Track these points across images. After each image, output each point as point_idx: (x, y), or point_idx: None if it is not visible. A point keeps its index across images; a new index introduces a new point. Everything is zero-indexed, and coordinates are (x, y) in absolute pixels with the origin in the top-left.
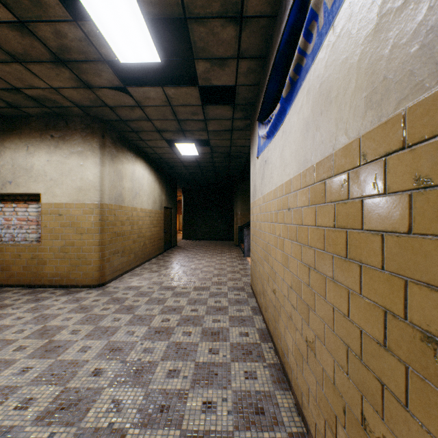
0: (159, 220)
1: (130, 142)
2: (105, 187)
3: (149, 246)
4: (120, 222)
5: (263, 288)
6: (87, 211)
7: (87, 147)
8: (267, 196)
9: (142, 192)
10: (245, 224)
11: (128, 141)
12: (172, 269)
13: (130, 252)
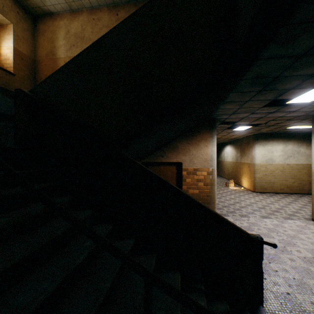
0: None
1: None
2: (313, 158)
3: None
4: None
5: None
6: None
7: None
8: None
9: None
10: None
11: None
12: None
13: None
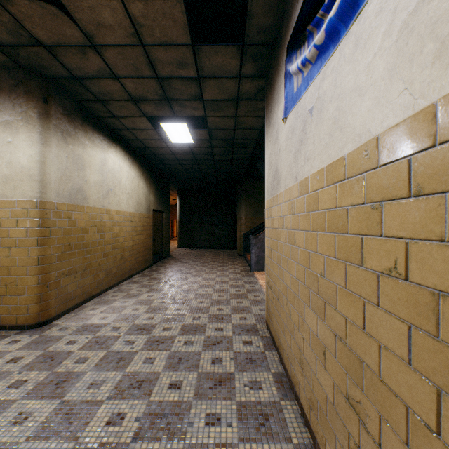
0: (145, 225)
1: (98, 120)
2: (48, 176)
3: (130, 259)
4: (79, 229)
5: (303, 356)
6: (19, 212)
7: (19, 115)
8: (317, 178)
9: (118, 189)
10: (250, 231)
11: (94, 117)
12: (157, 291)
13: (98, 270)
